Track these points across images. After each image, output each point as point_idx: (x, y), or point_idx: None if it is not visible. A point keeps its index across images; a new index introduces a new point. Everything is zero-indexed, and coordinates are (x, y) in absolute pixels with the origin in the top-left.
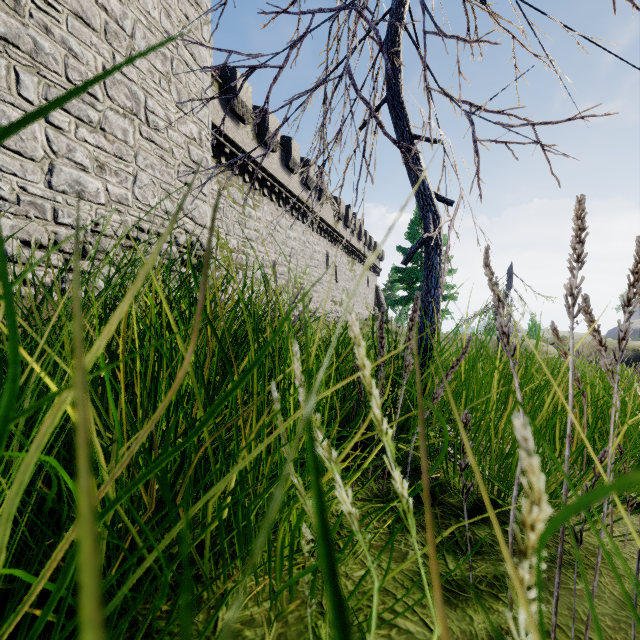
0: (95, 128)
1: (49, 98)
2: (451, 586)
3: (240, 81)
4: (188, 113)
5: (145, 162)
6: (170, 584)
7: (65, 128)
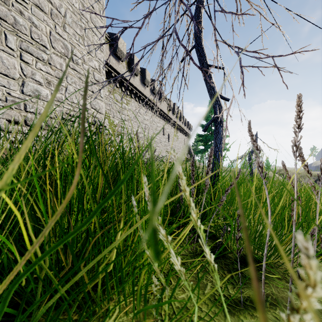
0: (46, 63)
1: (22, 47)
2: (231, 302)
3: (120, 40)
4: (93, 56)
5: (71, 80)
6: (78, 304)
7: (30, 63)
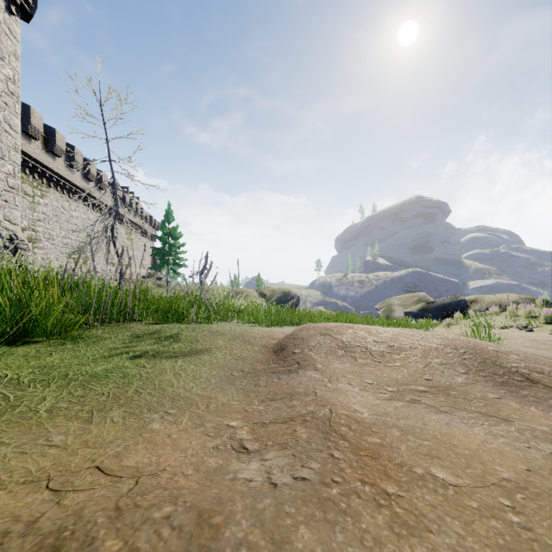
0: None
1: None
2: None
3: (33, 114)
4: (7, 159)
5: None
6: None
7: None
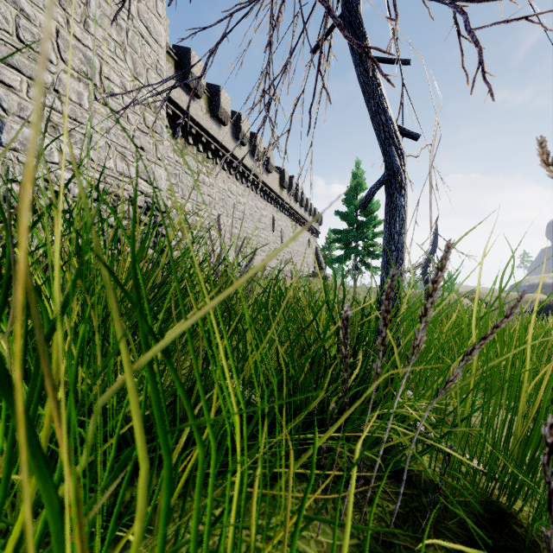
0: (48, 89)
1: None
2: None
3: (194, 59)
4: (143, 82)
5: (100, 125)
6: None
7: (16, 87)
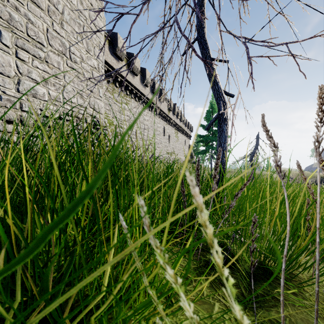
0: (42, 61)
1: (18, 44)
2: None
3: (119, 39)
4: (92, 54)
5: (69, 79)
6: None
7: (26, 60)
